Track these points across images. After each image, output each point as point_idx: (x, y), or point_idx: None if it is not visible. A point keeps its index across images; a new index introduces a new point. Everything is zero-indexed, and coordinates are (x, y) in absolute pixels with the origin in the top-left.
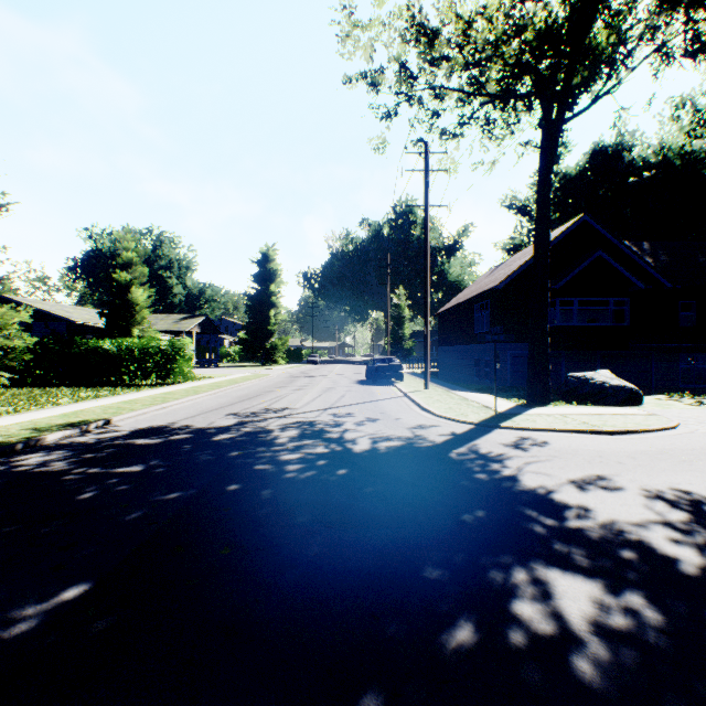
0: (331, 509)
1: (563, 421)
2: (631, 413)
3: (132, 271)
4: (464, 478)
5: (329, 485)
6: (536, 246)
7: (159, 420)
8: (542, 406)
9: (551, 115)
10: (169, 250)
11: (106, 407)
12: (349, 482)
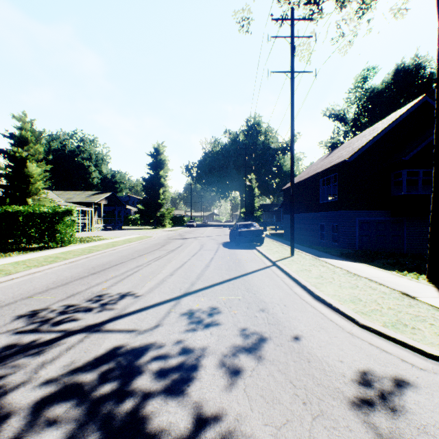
0: None
1: None
2: None
3: (28, 149)
4: None
5: None
6: None
7: None
8: None
9: None
10: (90, 148)
11: None
12: None
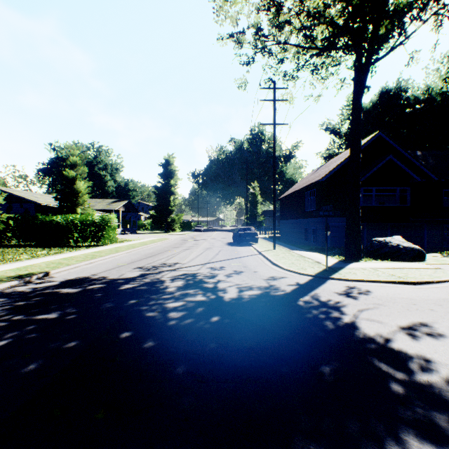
0: (204, 359)
1: (376, 274)
2: (422, 267)
3: (77, 170)
4: (314, 325)
5: (204, 333)
6: (351, 150)
7: (85, 273)
8: (356, 261)
9: (360, 60)
10: (105, 158)
11: (50, 262)
12: (220, 330)
